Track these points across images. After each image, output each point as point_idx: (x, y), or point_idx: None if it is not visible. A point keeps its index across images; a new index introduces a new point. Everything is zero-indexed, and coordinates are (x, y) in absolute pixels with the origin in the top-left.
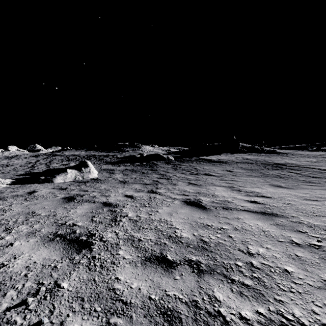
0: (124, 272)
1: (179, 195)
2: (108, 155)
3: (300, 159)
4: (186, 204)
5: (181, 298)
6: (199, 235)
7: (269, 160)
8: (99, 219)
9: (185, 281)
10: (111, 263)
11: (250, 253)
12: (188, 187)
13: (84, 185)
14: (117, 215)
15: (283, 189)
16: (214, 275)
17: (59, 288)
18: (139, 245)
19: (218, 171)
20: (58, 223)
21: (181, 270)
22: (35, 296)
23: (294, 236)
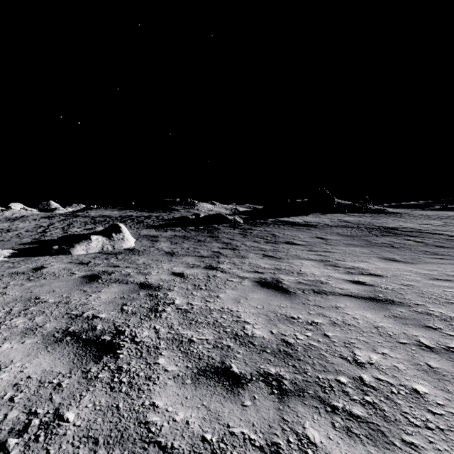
0: (165, 394)
1: (250, 272)
2: (150, 215)
3: (420, 221)
4: (260, 286)
5: (253, 440)
6: (280, 333)
7: (377, 222)
8: (132, 309)
9: (260, 410)
10: (145, 378)
11: (358, 362)
12: (262, 261)
13: (115, 257)
14: (159, 302)
15: (399, 263)
16: (304, 398)
17: (61, 420)
18: (189, 349)
19: (305, 238)
20: (71, 315)
21: (252, 390)
22: (22, 435)
23: (422, 335)
